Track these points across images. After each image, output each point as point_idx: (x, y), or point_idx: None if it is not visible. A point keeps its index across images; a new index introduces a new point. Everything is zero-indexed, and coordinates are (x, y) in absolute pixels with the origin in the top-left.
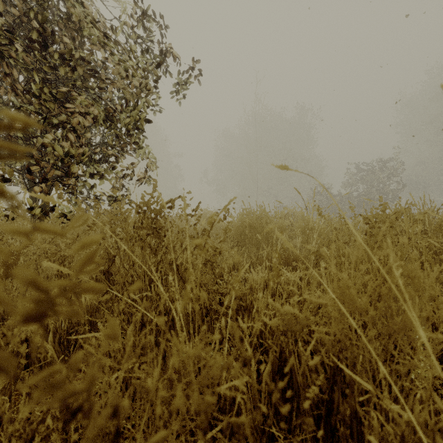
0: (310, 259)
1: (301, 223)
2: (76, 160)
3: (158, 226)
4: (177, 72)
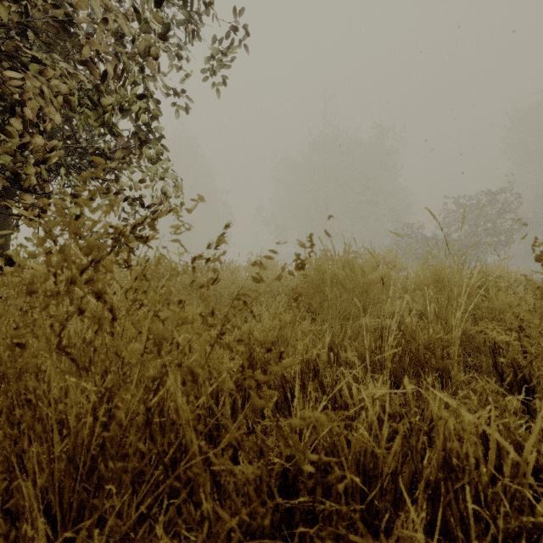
0: (453, 344)
1: (424, 276)
2: (26, 165)
3: (95, 288)
4: (213, 39)
